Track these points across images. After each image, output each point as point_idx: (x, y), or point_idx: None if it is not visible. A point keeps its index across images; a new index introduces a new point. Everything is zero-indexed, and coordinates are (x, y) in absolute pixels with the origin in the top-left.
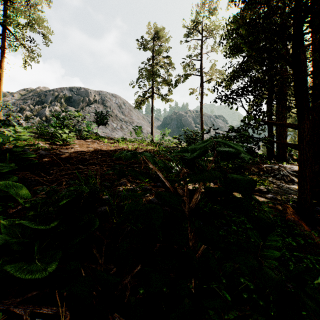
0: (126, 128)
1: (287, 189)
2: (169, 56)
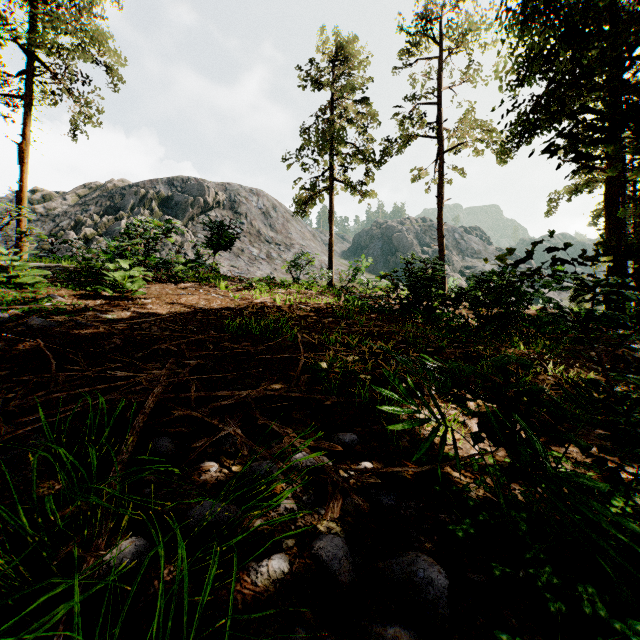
0: (278, 258)
1: None
2: (367, 98)
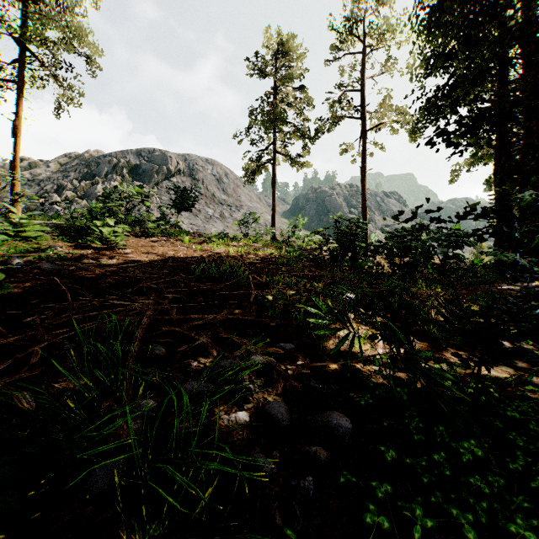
0: (229, 217)
1: None
2: (304, 86)
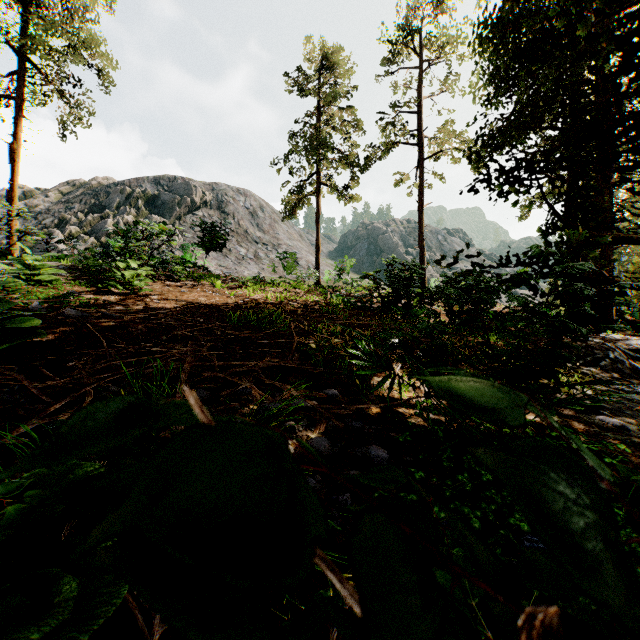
0: (265, 257)
1: (635, 397)
2: (352, 106)
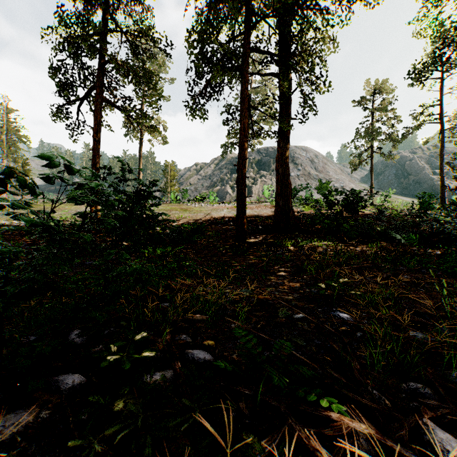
0: None
1: None
2: (393, 109)
